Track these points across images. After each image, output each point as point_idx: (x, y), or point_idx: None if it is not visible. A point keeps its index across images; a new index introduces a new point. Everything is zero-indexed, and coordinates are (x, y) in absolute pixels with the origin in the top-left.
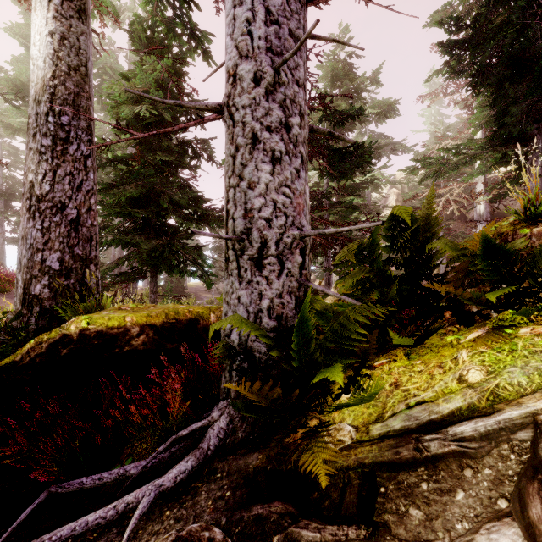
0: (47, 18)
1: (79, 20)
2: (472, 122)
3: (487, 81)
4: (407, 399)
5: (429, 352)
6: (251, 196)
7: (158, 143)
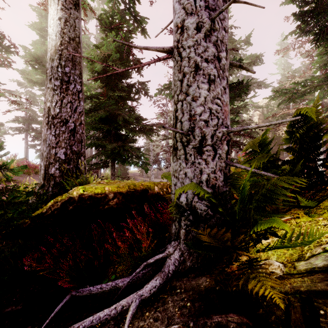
0: (57, 9)
1: (75, 10)
2: (314, 65)
3: (326, 37)
4: (322, 244)
5: (327, 212)
6: (194, 106)
7: (116, 85)
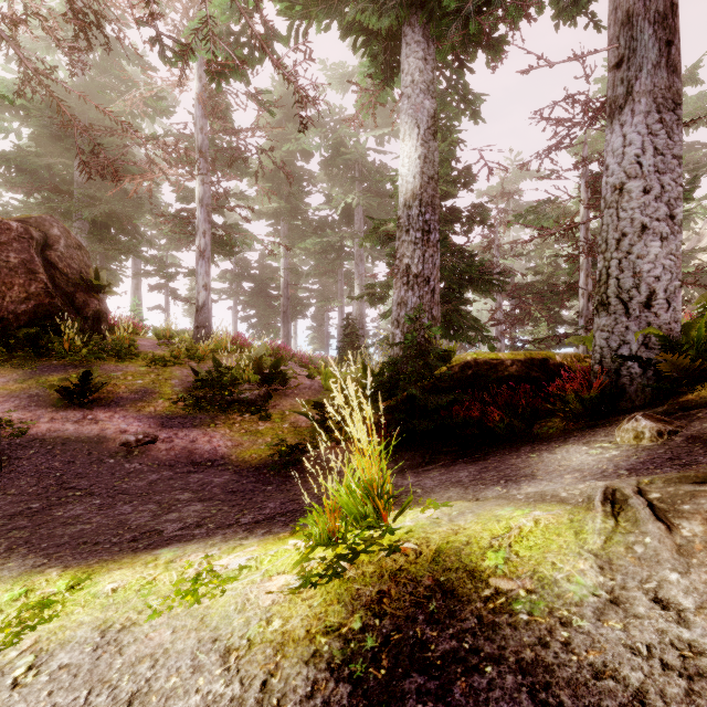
0: (417, 146)
1: (433, 141)
2: None
3: None
4: None
5: None
6: (641, 263)
7: None
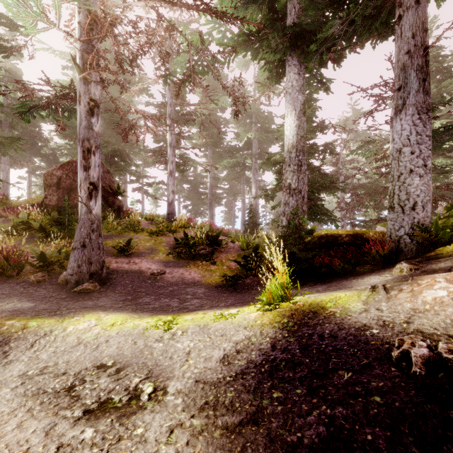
0: (294, 120)
1: (303, 117)
2: None
3: None
4: None
5: None
6: (410, 188)
7: None
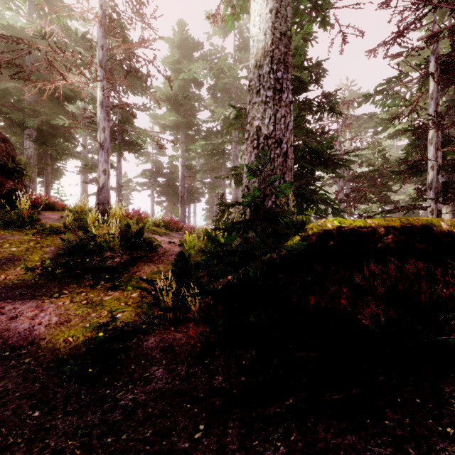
0: None
1: None
2: None
3: None
4: None
5: None
6: None
7: None
